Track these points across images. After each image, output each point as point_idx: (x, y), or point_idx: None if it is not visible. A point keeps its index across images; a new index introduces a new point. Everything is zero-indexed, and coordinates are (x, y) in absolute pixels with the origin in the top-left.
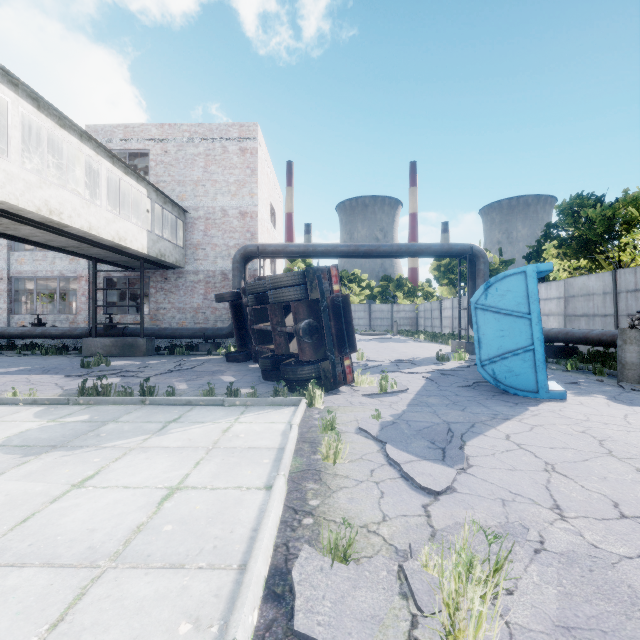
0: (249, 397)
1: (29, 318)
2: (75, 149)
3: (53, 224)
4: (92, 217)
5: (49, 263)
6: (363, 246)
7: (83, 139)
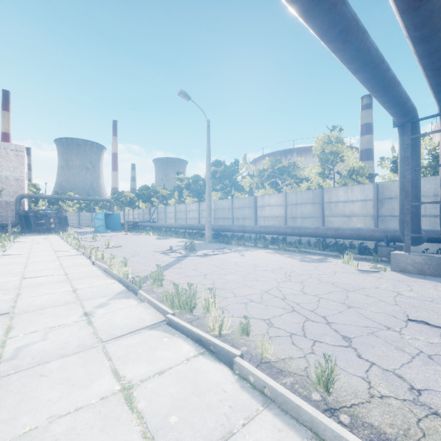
0: (46, 234)
1: None
2: None
3: None
4: None
5: None
6: (72, 197)
7: None
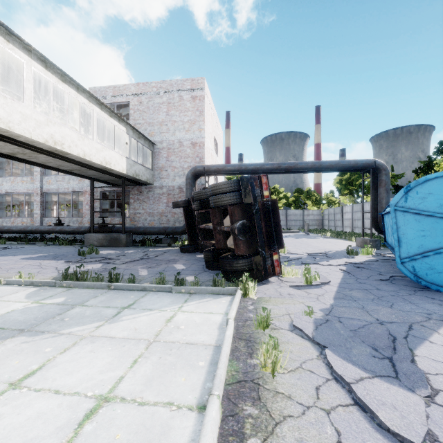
0: (193, 286)
1: (54, 220)
2: (77, 101)
3: (58, 152)
4: (86, 147)
5: (66, 183)
6: (284, 164)
7: (79, 91)
